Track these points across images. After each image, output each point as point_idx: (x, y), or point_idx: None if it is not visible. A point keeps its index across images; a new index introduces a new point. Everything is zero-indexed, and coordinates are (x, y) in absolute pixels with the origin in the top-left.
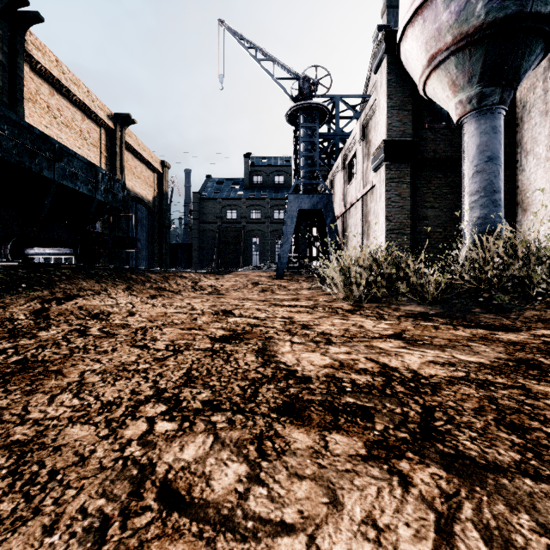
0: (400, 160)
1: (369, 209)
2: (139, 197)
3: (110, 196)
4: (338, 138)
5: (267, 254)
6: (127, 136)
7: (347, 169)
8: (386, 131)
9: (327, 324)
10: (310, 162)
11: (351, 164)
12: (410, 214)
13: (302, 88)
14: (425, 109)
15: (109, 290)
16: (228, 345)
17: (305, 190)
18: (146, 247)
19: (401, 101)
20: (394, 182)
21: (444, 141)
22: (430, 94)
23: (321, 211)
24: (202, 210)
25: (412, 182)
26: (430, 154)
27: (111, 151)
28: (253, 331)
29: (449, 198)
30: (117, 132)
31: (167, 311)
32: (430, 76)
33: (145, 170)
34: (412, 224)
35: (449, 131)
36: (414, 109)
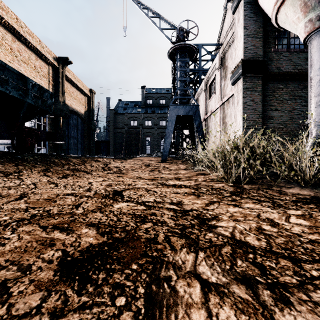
0: (253, 74)
1: (226, 113)
2: (75, 111)
3: (40, 101)
4: (201, 72)
5: (155, 147)
6: (67, 72)
7: (208, 89)
8: (243, 53)
9: (227, 216)
10: (184, 84)
11: (211, 86)
12: (261, 114)
13: (178, 34)
14: (272, 37)
15: (23, 172)
16: (74, 297)
17: (180, 103)
18: (80, 142)
19: (254, 31)
20: (249, 91)
21: (285, 61)
22: (280, 20)
23: (191, 118)
24: (115, 120)
25: (262, 91)
26: (275, 70)
27: (56, 81)
28: (135, 234)
29: (289, 103)
30: (59, 69)
31: (61, 192)
32: (284, 2)
33: (79, 94)
34: (262, 122)
35: (289, 54)
36: (263, 37)
